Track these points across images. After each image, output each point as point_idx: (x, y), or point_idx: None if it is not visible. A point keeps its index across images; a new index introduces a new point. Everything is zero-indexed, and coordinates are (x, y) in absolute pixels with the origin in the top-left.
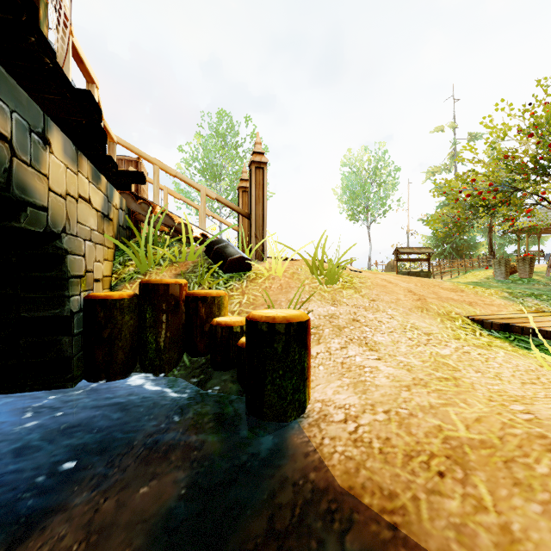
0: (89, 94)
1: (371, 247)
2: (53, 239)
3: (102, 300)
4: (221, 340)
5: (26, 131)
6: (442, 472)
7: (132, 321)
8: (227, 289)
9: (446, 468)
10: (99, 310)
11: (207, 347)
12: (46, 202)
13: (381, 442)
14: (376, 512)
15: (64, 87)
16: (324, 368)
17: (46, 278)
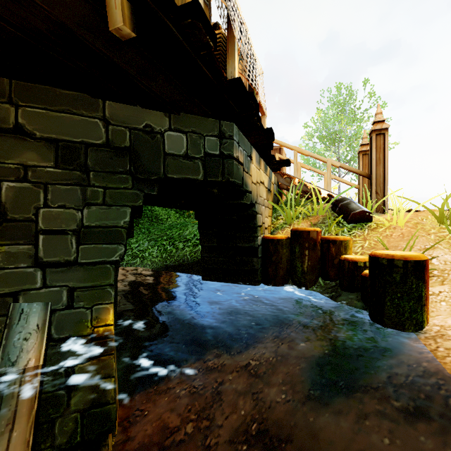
0: (271, 129)
1: None
2: (252, 207)
3: (271, 240)
4: (348, 270)
5: (246, 157)
6: None
7: (287, 253)
8: (351, 236)
9: None
10: (270, 245)
11: (336, 275)
12: (251, 189)
13: None
14: None
15: (262, 131)
16: (446, 304)
17: (247, 227)
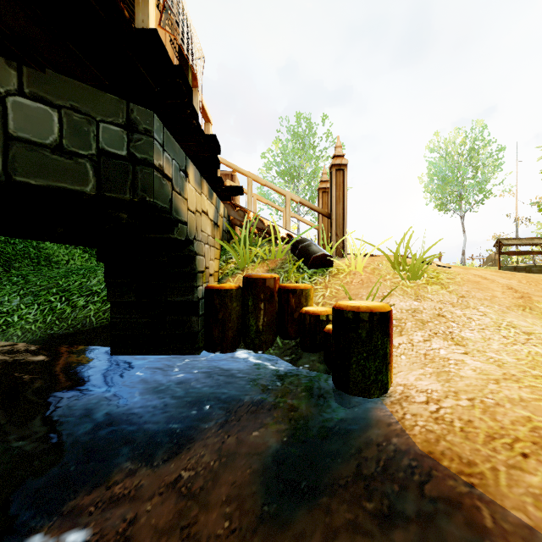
0: (214, 137)
1: (465, 239)
2: (188, 245)
3: (217, 290)
4: (309, 326)
5: (178, 171)
6: (526, 454)
7: (238, 307)
8: (312, 283)
9: (531, 451)
10: (215, 297)
11: (296, 332)
12: (187, 218)
13: (463, 423)
14: (454, 473)
15: (201, 136)
16: (406, 358)
17: (183, 273)
